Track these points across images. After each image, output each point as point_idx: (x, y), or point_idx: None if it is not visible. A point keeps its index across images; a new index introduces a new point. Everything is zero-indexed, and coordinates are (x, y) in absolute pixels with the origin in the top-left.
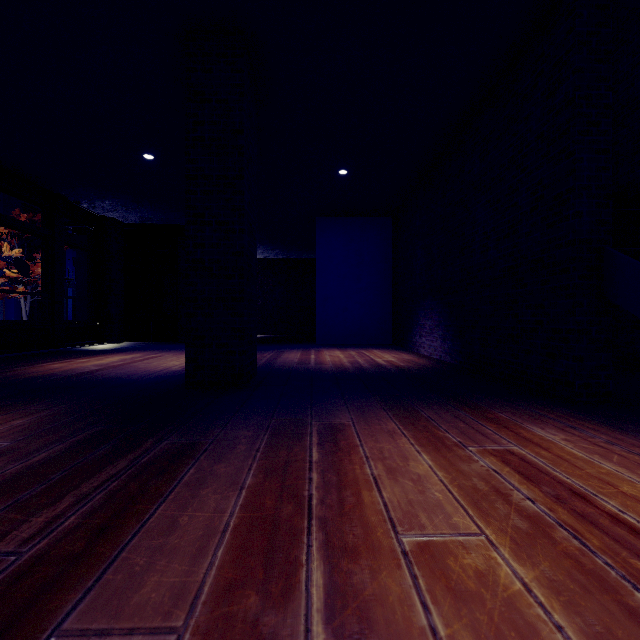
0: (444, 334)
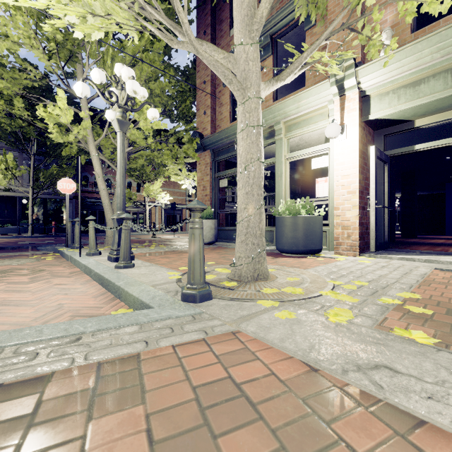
0: None
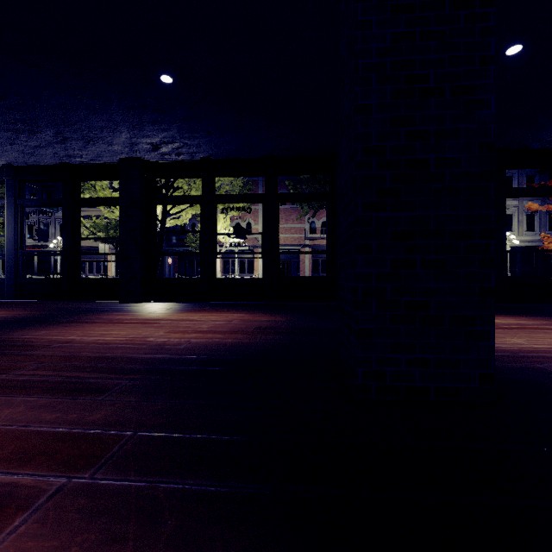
0: None
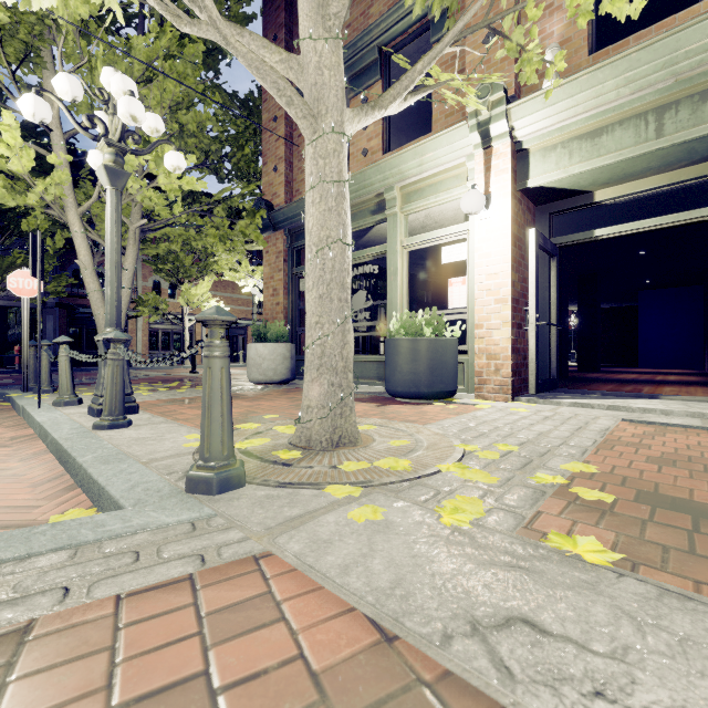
0: (707, 360)
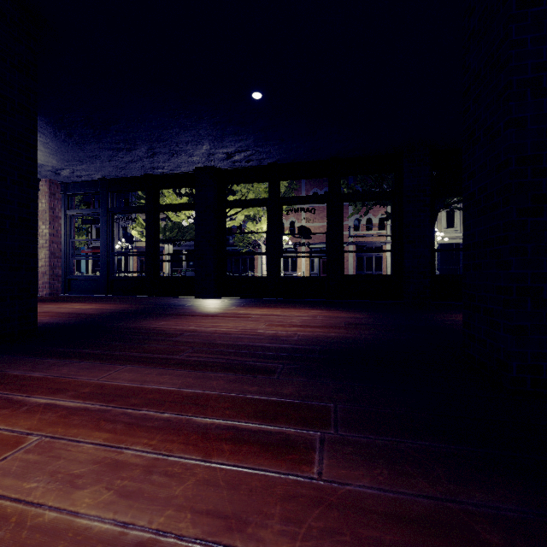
0: None
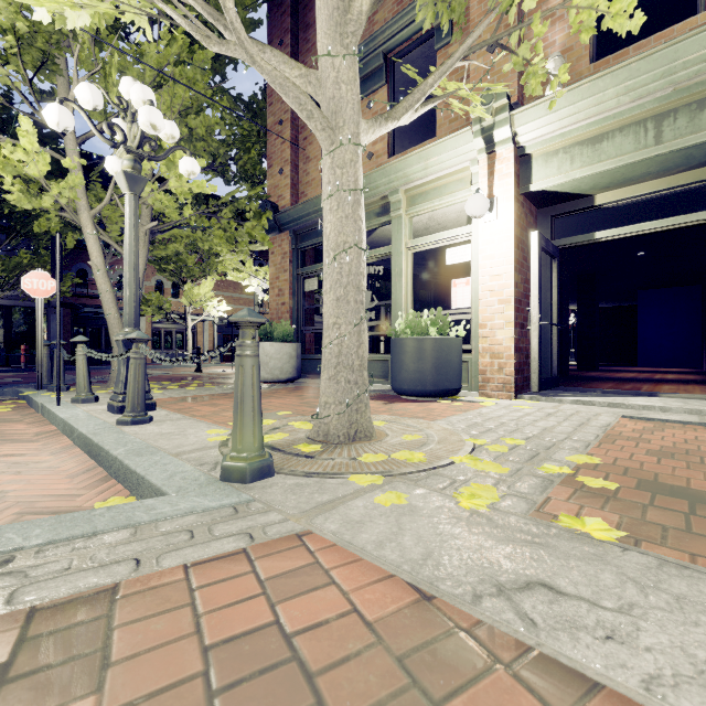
0: (705, 358)
